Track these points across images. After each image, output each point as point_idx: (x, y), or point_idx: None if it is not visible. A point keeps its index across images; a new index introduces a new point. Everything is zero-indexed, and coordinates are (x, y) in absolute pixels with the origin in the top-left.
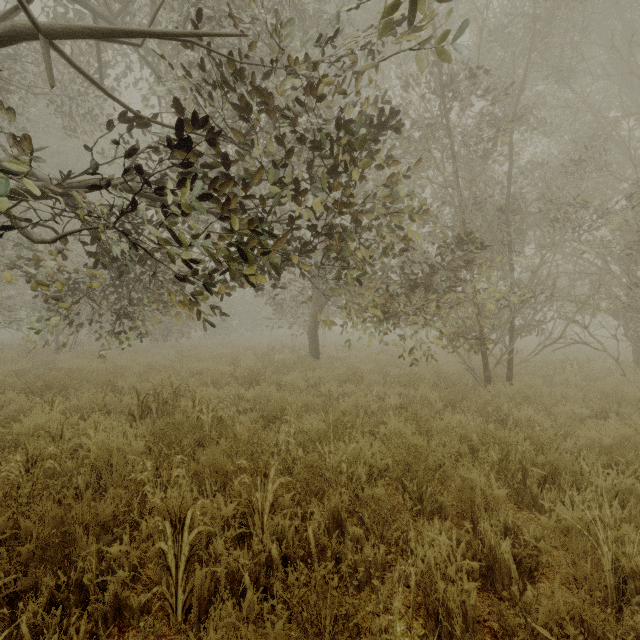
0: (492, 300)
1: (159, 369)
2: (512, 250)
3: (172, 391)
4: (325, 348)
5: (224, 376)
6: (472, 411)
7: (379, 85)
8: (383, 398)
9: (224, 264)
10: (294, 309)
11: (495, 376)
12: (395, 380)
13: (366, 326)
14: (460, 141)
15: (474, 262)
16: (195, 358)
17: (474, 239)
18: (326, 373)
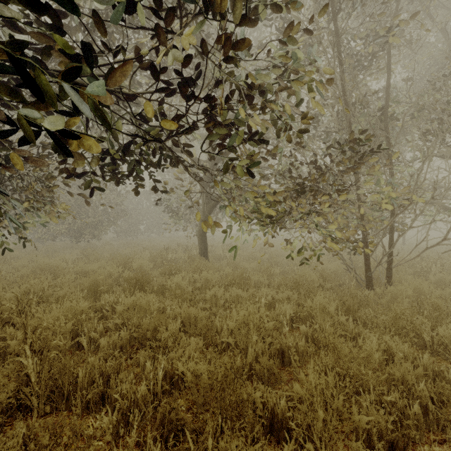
0: (387, 200)
1: (50, 271)
2: (392, 155)
3: (16, 309)
4: (213, 247)
5: (108, 279)
6: (391, 332)
7: (258, 26)
8: (271, 303)
9: (110, 166)
10: (187, 215)
11: (375, 276)
12: (281, 282)
13: (251, 228)
14: (346, 44)
15: (366, 161)
16: (94, 258)
17: (368, 136)
18: (212, 275)
